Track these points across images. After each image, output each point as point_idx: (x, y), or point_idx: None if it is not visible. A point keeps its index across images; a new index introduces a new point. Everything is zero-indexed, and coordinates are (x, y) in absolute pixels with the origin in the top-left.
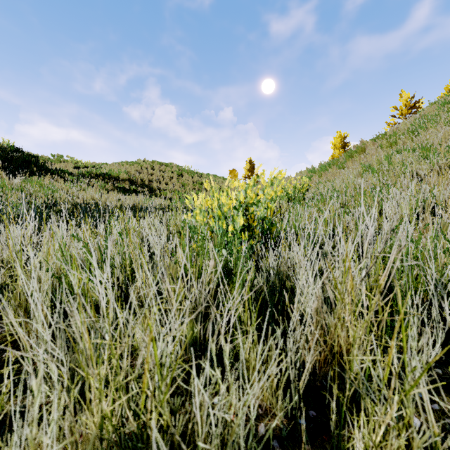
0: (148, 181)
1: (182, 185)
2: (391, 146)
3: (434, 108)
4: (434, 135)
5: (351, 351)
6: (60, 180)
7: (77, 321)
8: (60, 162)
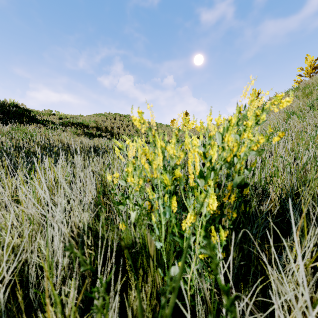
0: (111, 127)
1: (136, 130)
2: (307, 96)
3: None
4: None
5: None
6: (43, 127)
7: None
8: (50, 115)
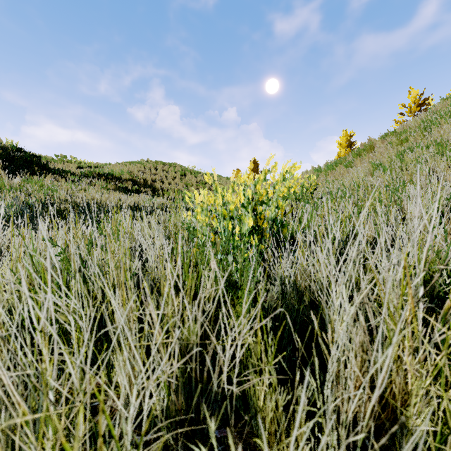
0: (151, 181)
1: (185, 185)
2: (402, 144)
3: (447, 104)
4: (448, 131)
5: (407, 403)
6: (61, 180)
7: (4, 376)
8: (63, 163)
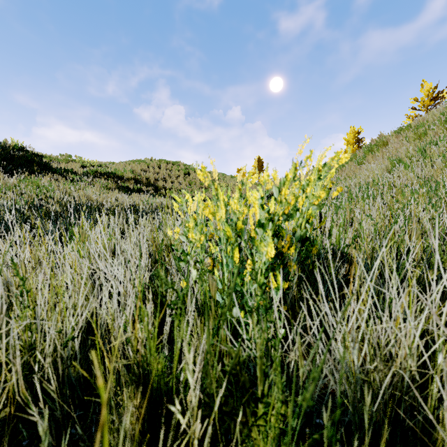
0: (154, 179)
1: (189, 183)
2: (420, 138)
3: None
4: None
5: None
6: (61, 179)
7: None
8: (68, 162)
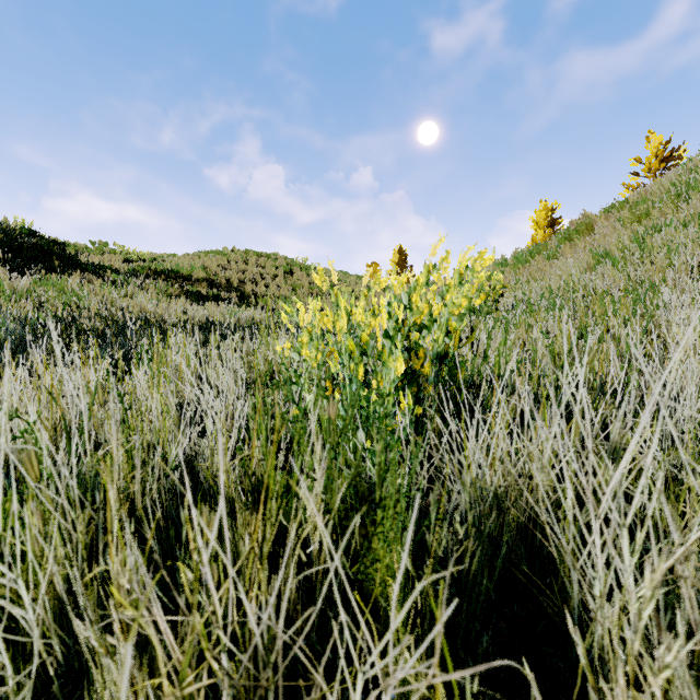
0: (238, 281)
1: (292, 288)
2: (640, 221)
3: None
4: None
5: None
6: (96, 280)
7: None
8: (103, 254)
